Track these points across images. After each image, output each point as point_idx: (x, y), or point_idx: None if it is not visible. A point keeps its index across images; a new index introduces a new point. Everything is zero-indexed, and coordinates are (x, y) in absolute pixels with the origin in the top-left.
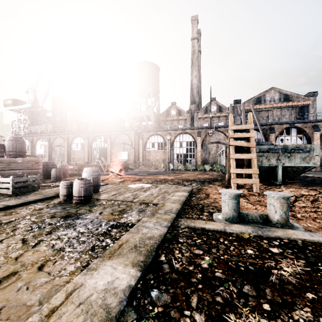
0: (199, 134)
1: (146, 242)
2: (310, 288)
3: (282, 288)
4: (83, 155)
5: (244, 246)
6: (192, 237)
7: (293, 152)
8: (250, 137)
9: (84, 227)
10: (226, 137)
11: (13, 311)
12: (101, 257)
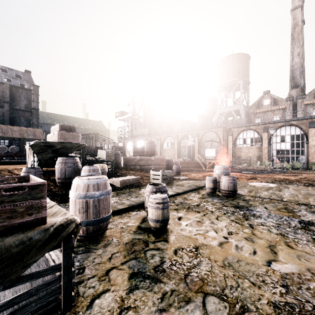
0: (313, 124)
1: None
2: None
3: None
4: (172, 152)
5: None
6: None
7: None
8: None
9: (272, 219)
10: None
11: None
12: None
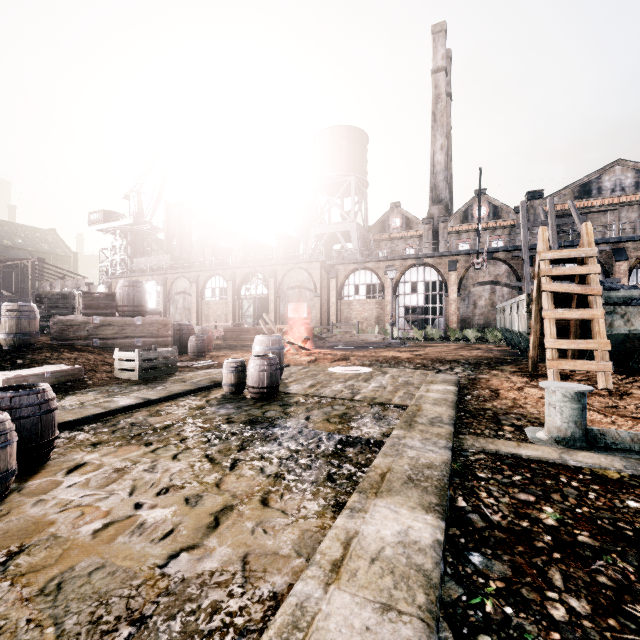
0: (454, 265)
1: (425, 472)
2: None
3: None
4: (224, 309)
5: (616, 494)
6: (501, 470)
7: None
8: (589, 274)
9: (294, 442)
10: (511, 271)
11: (266, 561)
12: (361, 493)
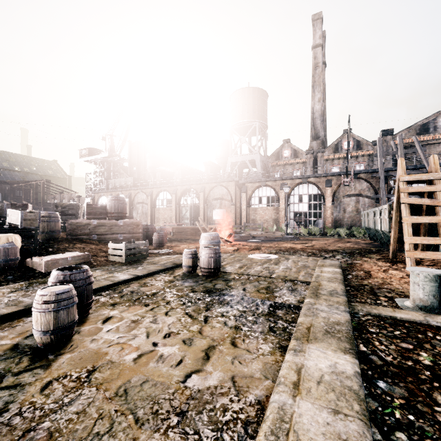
0: (329, 183)
1: (336, 327)
2: None
3: None
4: (169, 214)
5: None
6: (385, 327)
7: None
8: (436, 191)
9: (240, 305)
10: (371, 187)
11: (247, 381)
12: (297, 340)
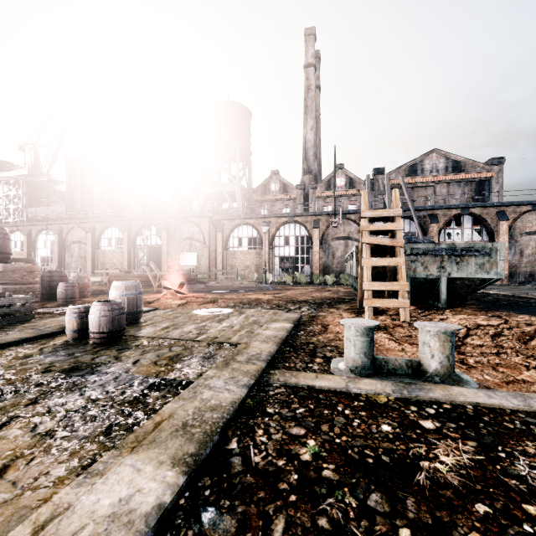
0: (317, 223)
1: (205, 416)
2: (481, 494)
3: (434, 495)
4: (120, 258)
5: (377, 419)
6: (291, 403)
7: (465, 255)
8: (396, 230)
9: (101, 390)
10: None
11: None
12: (117, 449)
